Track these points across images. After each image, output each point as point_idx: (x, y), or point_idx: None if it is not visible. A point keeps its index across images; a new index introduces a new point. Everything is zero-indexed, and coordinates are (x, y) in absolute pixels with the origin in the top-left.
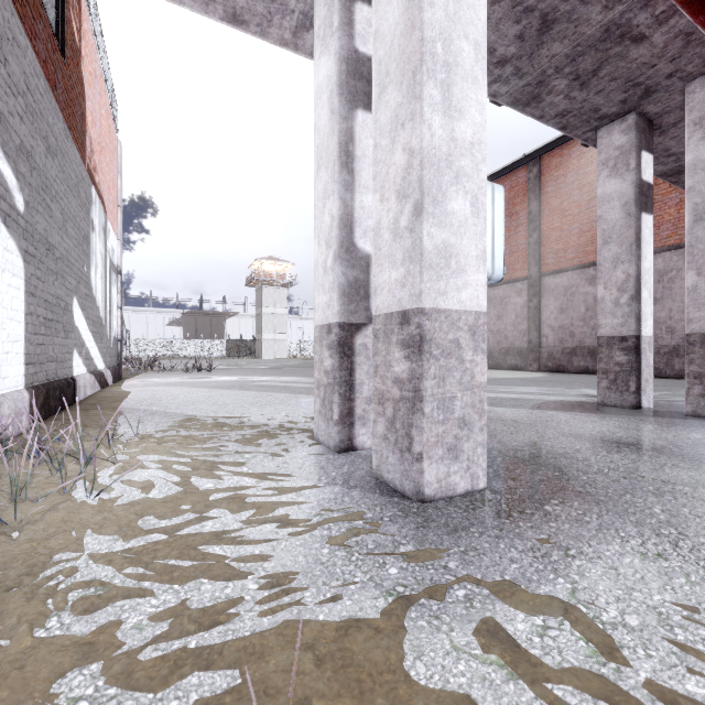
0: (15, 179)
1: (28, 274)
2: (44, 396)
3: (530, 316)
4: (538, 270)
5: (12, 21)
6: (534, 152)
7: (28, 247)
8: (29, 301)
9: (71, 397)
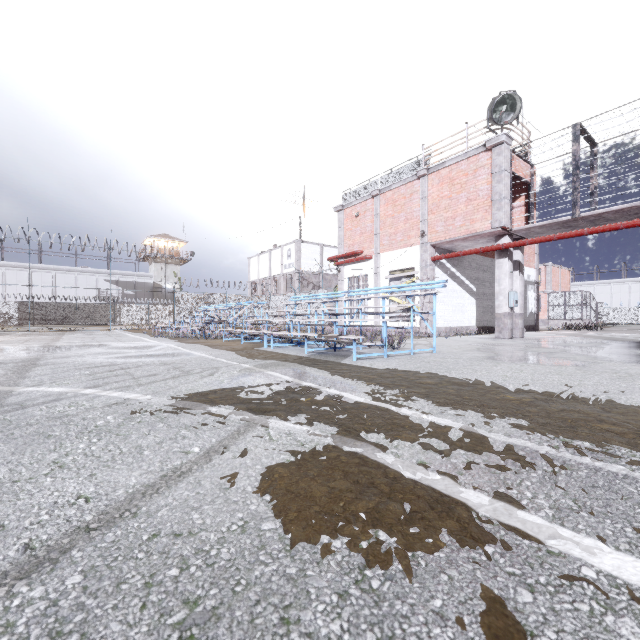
0: (473, 286)
1: (477, 303)
2: (481, 328)
3: None
4: None
5: (473, 257)
6: None
7: (477, 297)
8: (477, 308)
9: (492, 331)
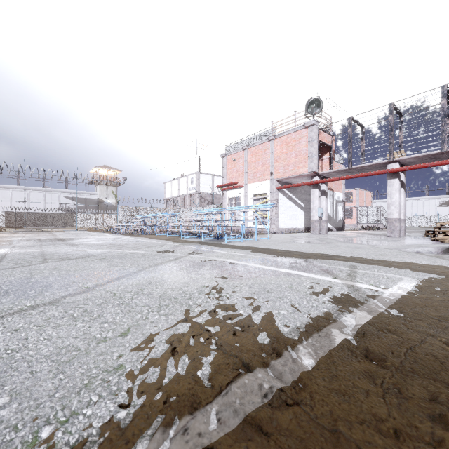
0: (303, 204)
1: (305, 214)
2: (307, 229)
3: None
4: None
5: (302, 186)
6: None
7: (305, 210)
8: (305, 217)
9: None
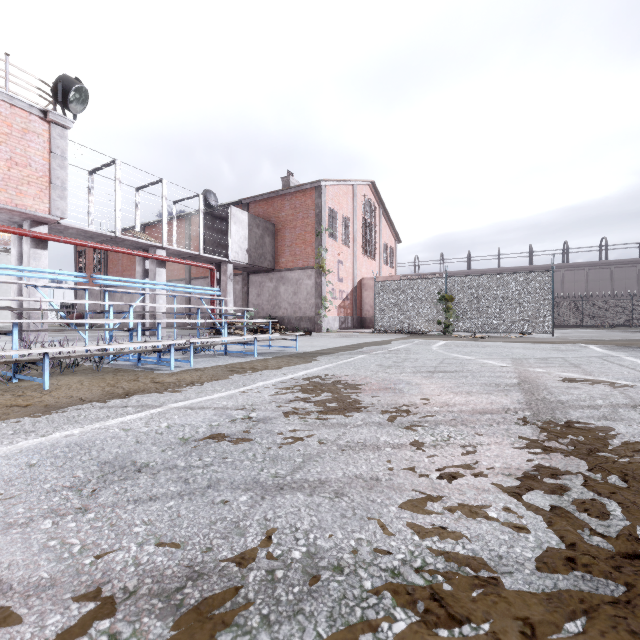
0: None
1: None
2: None
3: (186, 300)
4: (189, 276)
5: None
6: (186, 214)
7: None
8: None
9: None
